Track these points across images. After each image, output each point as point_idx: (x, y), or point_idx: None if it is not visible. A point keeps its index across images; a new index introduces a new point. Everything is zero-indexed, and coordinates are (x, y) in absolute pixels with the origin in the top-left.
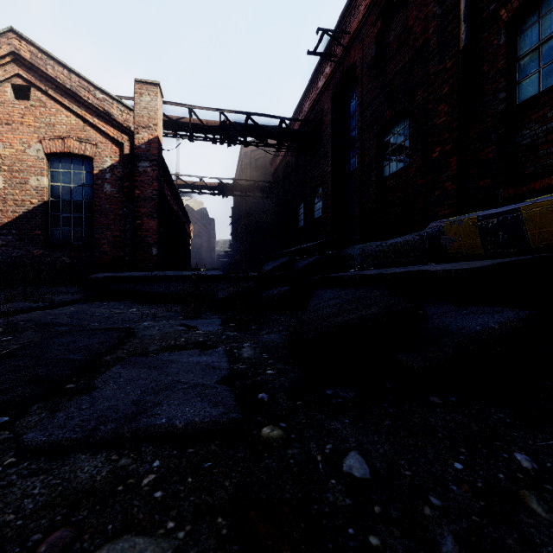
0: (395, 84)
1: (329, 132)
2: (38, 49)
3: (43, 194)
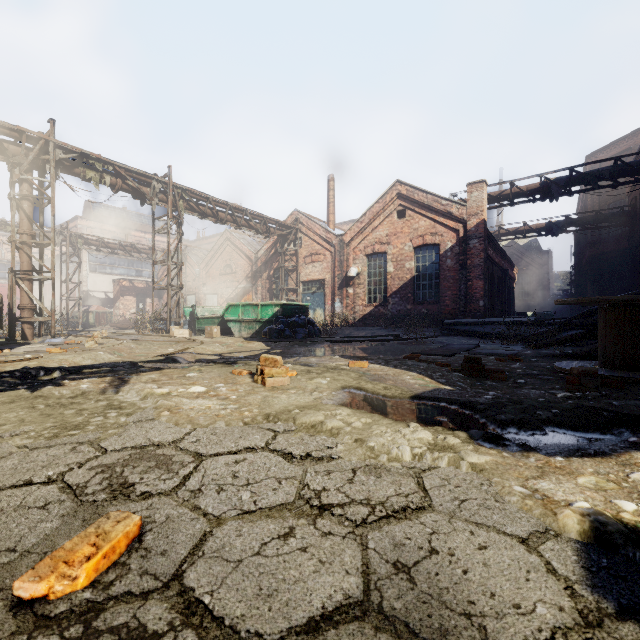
0: None
1: None
2: (410, 186)
3: (412, 272)
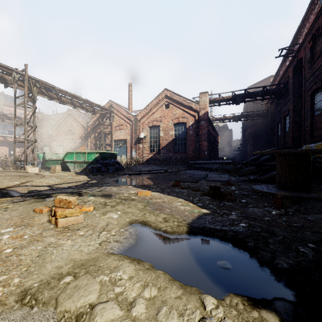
0: (317, 73)
1: (291, 89)
2: (171, 92)
3: (173, 136)
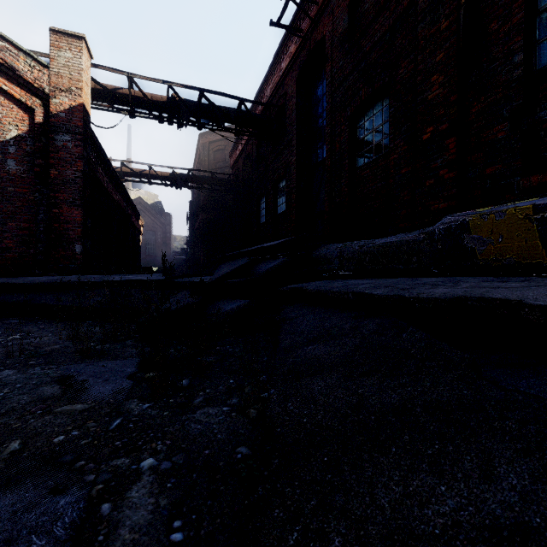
0: (372, 57)
1: (294, 118)
2: None
3: None
